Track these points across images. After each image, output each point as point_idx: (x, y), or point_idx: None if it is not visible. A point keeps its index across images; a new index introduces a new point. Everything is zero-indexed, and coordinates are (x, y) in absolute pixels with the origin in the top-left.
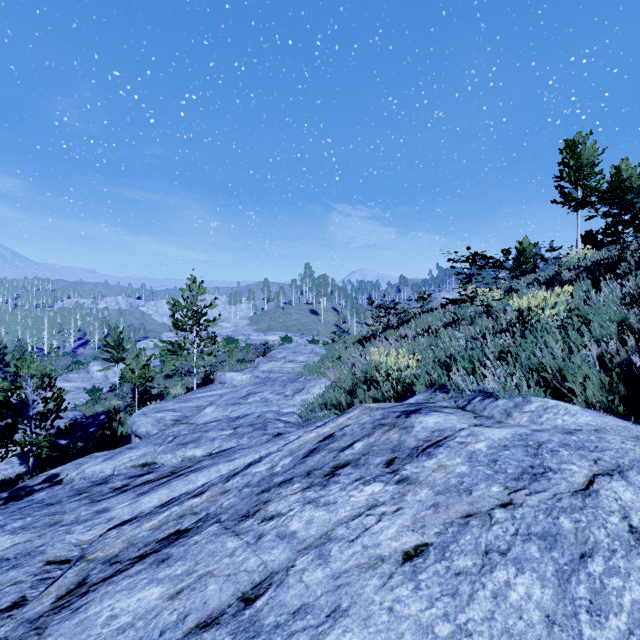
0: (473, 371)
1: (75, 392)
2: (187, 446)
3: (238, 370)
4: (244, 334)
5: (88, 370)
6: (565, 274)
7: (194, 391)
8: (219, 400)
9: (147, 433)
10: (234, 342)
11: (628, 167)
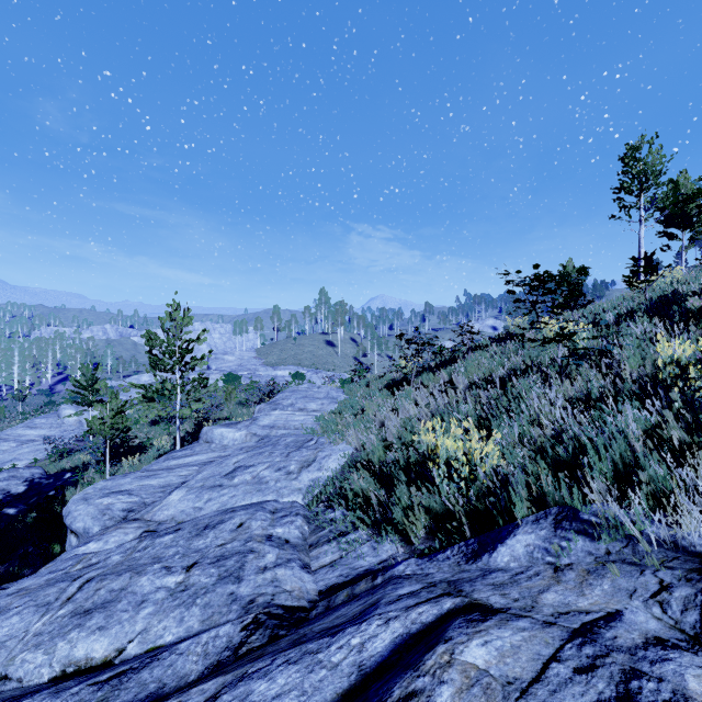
0: (614, 476)
1: (39, 442)
2: (86, 623)
3: (231, 423)
4: (250, 369)
5: (58, 414)
6: (692, 302)
7: (171, 454)
8: (194, 478)
9: (85, 531)
10: (236, 379)
11: (687, 181)
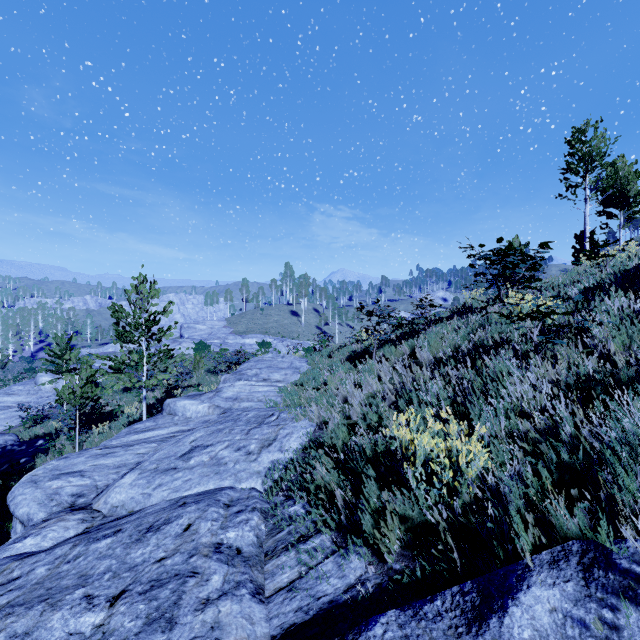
0: None
1: (15, 408)
2: None
3: (195, 395)
4: (219, 337)
5: (35, 381)
6: None
7: (133, 426)
8: (149, 459)
9: (30, 518)
10: (206, 348)
11: (625, 164)
